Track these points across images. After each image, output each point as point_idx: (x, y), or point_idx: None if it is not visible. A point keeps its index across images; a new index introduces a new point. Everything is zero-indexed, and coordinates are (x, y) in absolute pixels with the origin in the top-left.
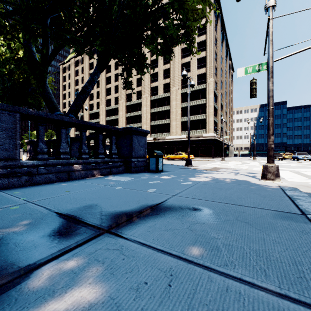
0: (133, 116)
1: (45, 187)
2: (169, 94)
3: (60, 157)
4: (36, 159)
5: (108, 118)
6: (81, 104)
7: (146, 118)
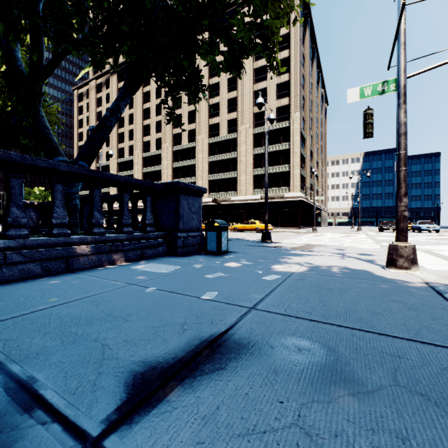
0: (183, 166)
1: (16, 290)
2: (236, 135)
3: (51, 233)
4: (5, 236)
5: (146, 170)
6: (98, 146)
7: (202, 170)
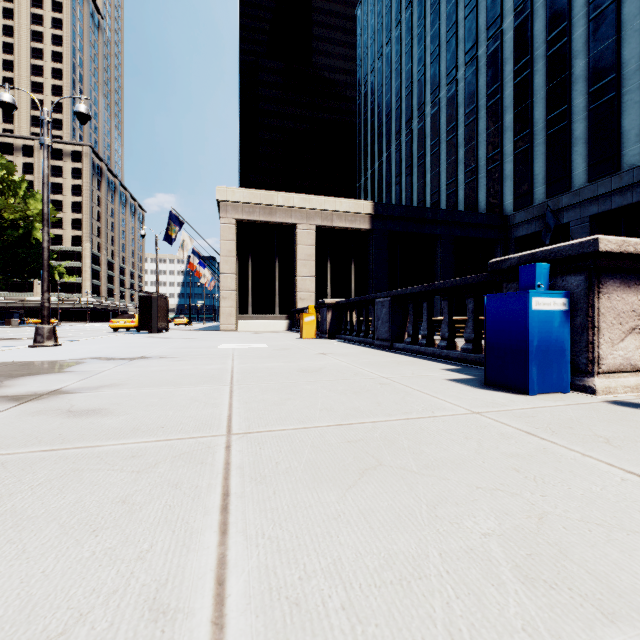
0: None
1: None
2: None
3: None
4: None
5: None
6: None
7: None
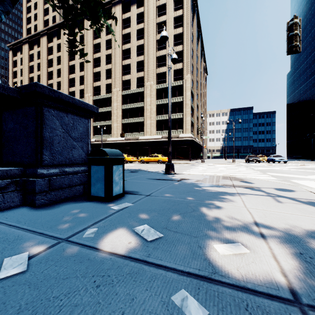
0: (102, 112)
1: None
2: (143, 89)
3: None
4: None
5: None
6: None
7: (117, 115)
